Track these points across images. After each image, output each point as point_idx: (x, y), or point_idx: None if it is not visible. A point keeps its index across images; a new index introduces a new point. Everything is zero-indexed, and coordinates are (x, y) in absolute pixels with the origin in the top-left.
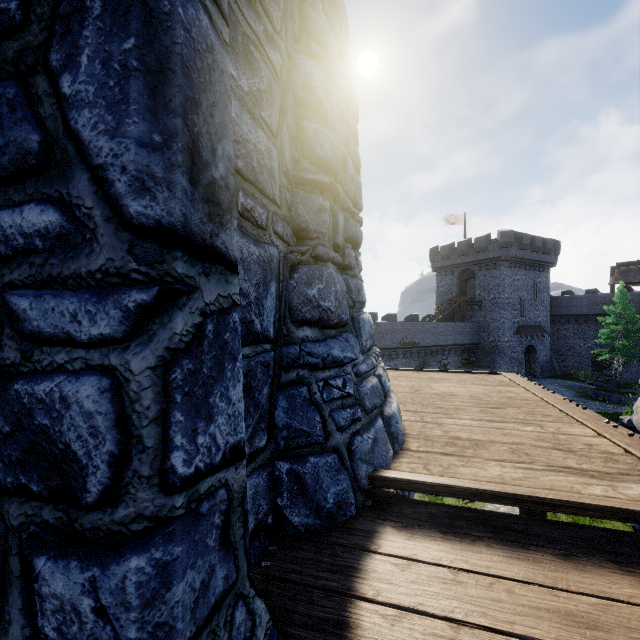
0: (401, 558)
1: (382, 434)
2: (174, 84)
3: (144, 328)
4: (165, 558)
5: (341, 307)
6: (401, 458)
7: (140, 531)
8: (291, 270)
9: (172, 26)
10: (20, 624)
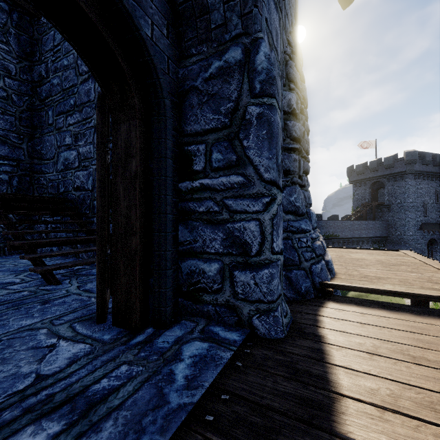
0: (337, 309)
1: (324, 267)
2: (274, 140)
3: (267, 208)
4: (272, 272)
5: (302, 206)
6: (334, 279)
7: (267, 263)
8: (282, 189)
9: (273, 124)
10: (229, 290)
